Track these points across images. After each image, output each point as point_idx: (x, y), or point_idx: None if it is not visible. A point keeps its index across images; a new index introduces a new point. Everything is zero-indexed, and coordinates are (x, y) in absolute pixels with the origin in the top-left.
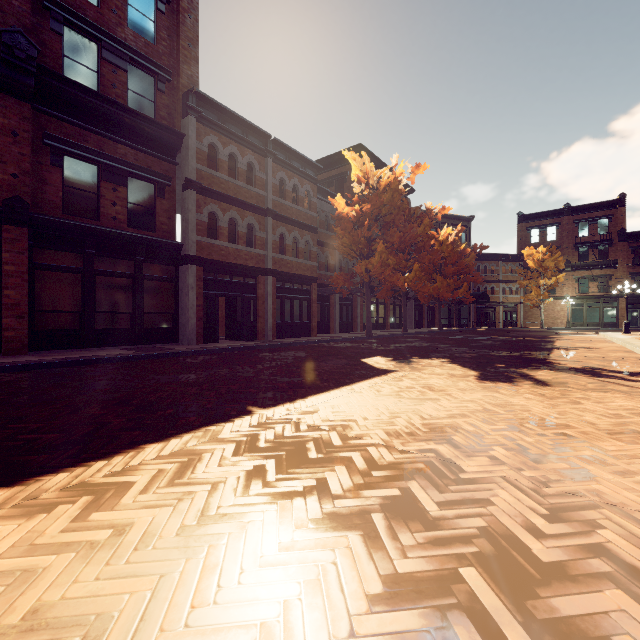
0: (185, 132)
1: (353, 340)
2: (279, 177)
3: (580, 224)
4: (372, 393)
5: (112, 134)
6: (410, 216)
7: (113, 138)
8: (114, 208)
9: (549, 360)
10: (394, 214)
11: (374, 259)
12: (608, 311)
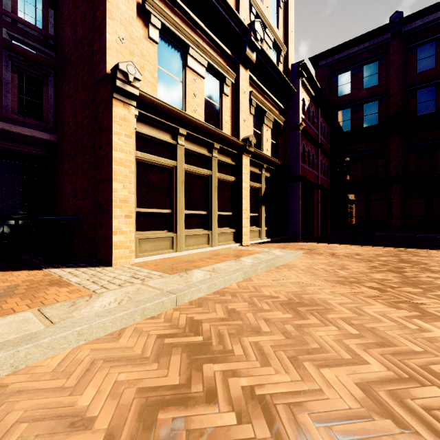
0: None
1: None
2: None
3: None
4: None
5: None
6: None
7: None
8: None
9: None
10: None
11: None
12: None
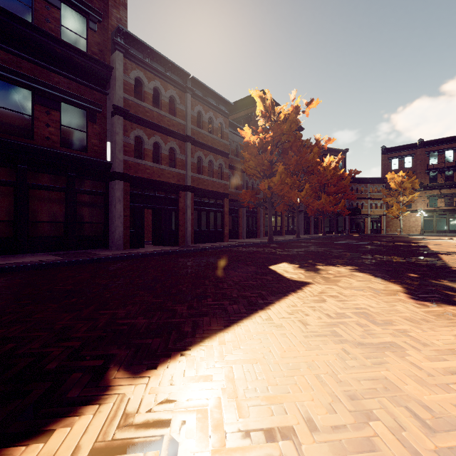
0: (113, 66)
1: (258, 245)
2: (197, 110)
3: (430, 154)
4: (297, 328)
5: (46, 63)
6: (302, 146)
7: (45, 66)
8: (47, 129)
9: (453, 268)
10: (291, 142)
11: (275, 178)
12: (453, 221)
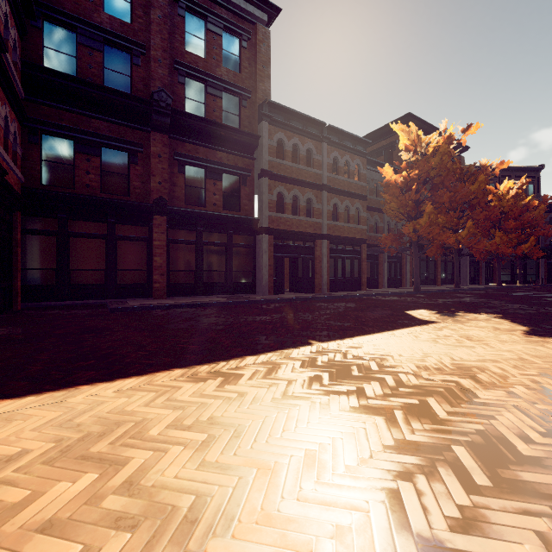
0: (260, 134)
1: (400, 294)
2: (333, 157)
3: None
4: (410, 338)
5: (213, 145)
6: (462, 175)
7: (214, 148)
8: (214, 197)
9: None
10: (443, 176)
11: (422, 220)
12: None
